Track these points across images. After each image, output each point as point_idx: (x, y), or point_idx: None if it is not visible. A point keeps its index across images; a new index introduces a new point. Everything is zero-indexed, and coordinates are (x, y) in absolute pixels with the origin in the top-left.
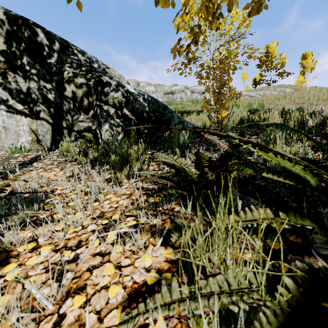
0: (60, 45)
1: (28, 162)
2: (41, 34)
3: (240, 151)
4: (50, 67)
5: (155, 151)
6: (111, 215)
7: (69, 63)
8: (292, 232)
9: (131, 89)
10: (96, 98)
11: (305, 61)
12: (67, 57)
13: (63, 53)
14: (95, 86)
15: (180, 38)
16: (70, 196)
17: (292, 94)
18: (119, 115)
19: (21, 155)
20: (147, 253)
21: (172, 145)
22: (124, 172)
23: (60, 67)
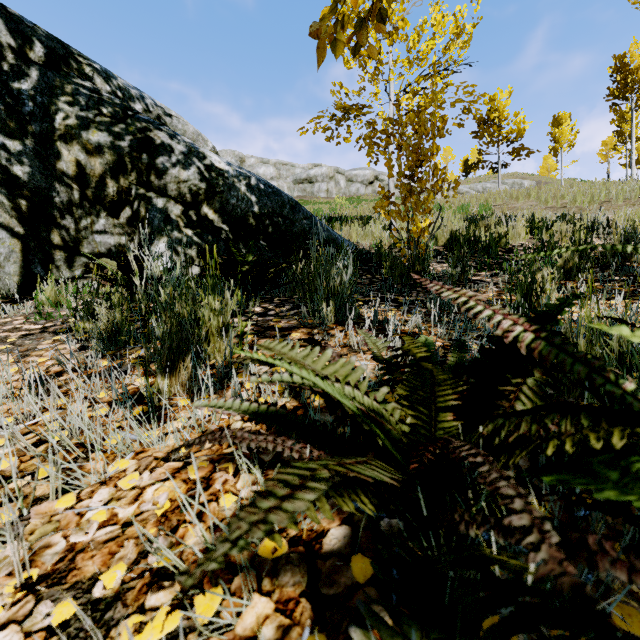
0: (48, 51)
1: None
2: None
3: (584, 359)
4: (20, 100)
5: (271, 307)
6: (99, 569)
7: (69, 94)
8: None
9: (220, 164)
10: (136, 180)
11: (558, 130)
12: (64, 81)
13: (54, 69)
14: (133, 151)
15: None
16: None
17: (539, 189)
18: (193, 220)
19: None
20: None
21: (312, 293)
22: (181, 376)
23: (46, 102)
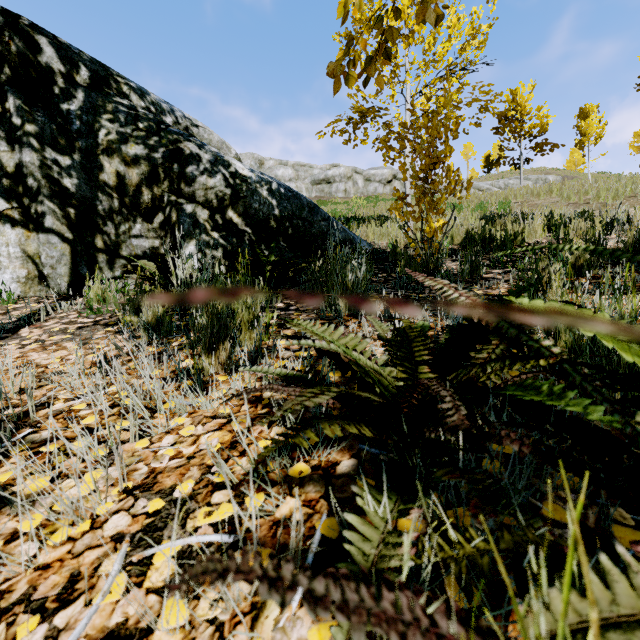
0: (91, 74)
1: (11, 326)
2: (47, 48)
3: (518, 325)
4: (69, 120)
5: (292, 303)
6: (175, 482)
7: (110, 112)
8: None
9: (243, 171)
10: (168, 188)
11: (584, 123)
12: (106, 100)
13: (97, 90)
14: (166, 162)
15: (349, 38)
16: (84, 418)
17: (562, 185)
18: (218, 224)
19: None
20: (260, 636)
21: (329, 290)
22: (220, 357)
23: (91, 120)
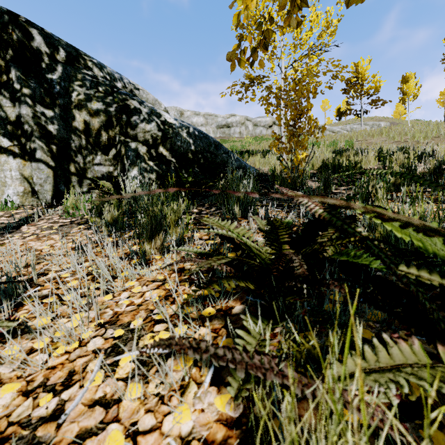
0: (67, 54)
1: (14, 224)
2: (37, 37)
3: (343, 219)
4: (52, 85)
5: (203, 209)
6: (130, 320)
7: (80, 80)
8: (436, 360)
9: (170, 120)
10: (119, 131)
11: (405, 86)
12: (77, 72)
13: (71, 65)
14: (117, 114)
15: (241, 37)
16: (69, 282)
17: (390, 129)
18: (153, 156)
19: (6, 214)
20: (185, 402)
21: (228, 200)
22: (156, 244)
23: (67, 86)
